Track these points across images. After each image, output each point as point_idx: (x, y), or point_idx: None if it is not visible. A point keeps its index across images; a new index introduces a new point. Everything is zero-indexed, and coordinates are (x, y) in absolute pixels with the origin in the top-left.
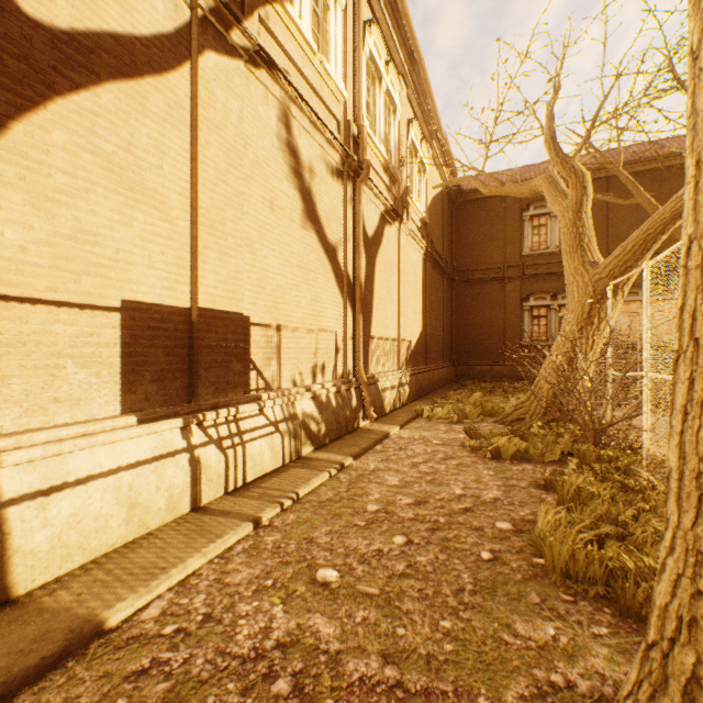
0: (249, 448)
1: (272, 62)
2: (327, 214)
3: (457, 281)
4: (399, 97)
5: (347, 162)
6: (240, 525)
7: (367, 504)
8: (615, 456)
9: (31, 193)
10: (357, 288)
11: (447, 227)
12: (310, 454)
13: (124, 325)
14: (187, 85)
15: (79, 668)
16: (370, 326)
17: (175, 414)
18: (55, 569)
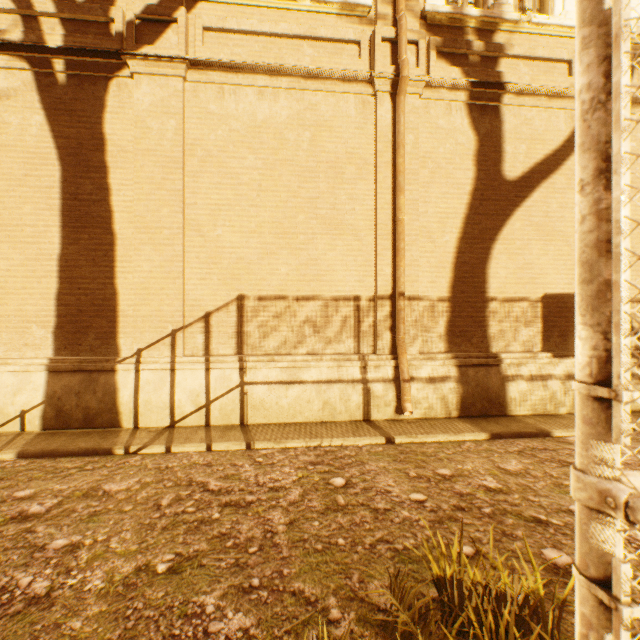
0: None
1: None
2: None
3: None
4: None
5: None
6: None
7: None
8: None
9: (507, 254)
10: None
11: None
12: None
13: (543, 306)
14: None
15: (543, 440)
16: None
17: (572, 355)
18: (521, 411)
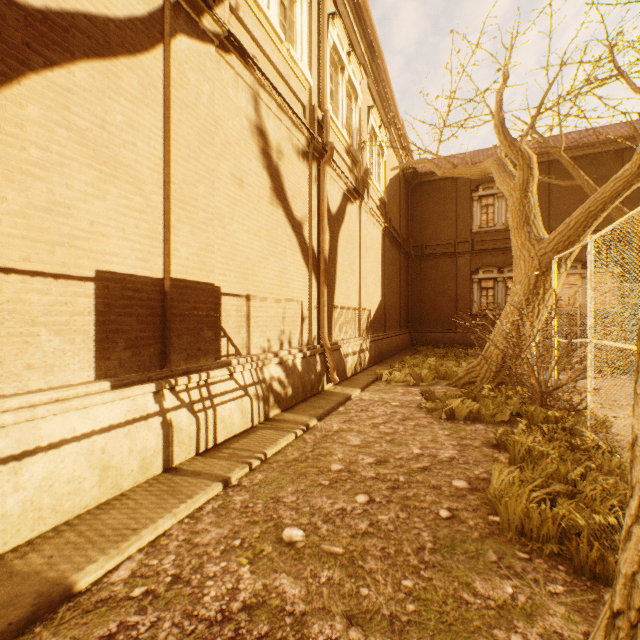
0: (220, 411)
1: (242, 47)
2: (294, 192)
3: (413, 256)
4: (360, 85)
5: (312, 143)
6: (209, 485)
7: (331, 464)
8: (561, 417)
9: (4, 166)
10: (321, 261)
11: (404, 207)
12: (277, 415)
13: (98, 294)
14: (160, 66)
15: (46, 633)
16: (333, 297)
17: (148, 379)
18: (27, 532)
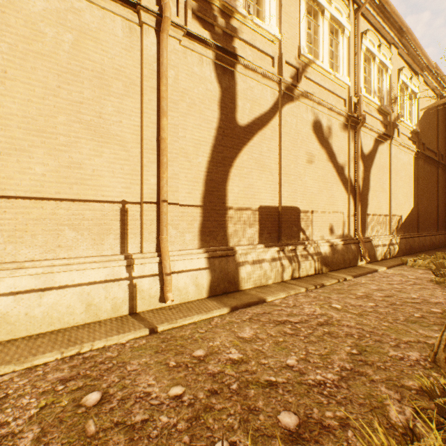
0: (300, 263)
1: (309, 93)
2: (337, 151)
3: None
4: (389, 60)
5: (350, 119)
6: (299, 288)
7: (357, 292)
8: None
9: (239, 177)
10: (356, 187)
11: (442, 127)
12: (328, 272)
13: (259, 214)
14: (277, 121)
15: (262, 306)
16: (366, 208)
17: (274, 246)
18: (248, 286)
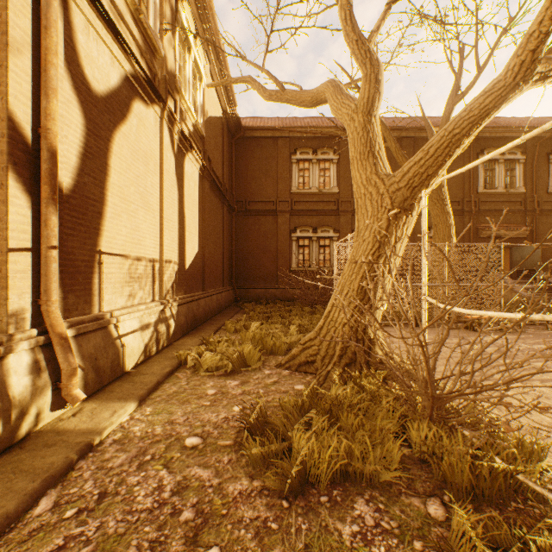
0: None
1: None
2: None
3: (237, 210)
4: None
5: None
6: None
7: None
8: (503, 466)
9: None
10: (43, 153)
11: (227, 158)
12: None
13: None
14: None
15: None
16: (98, 236)
17: None
18: None
